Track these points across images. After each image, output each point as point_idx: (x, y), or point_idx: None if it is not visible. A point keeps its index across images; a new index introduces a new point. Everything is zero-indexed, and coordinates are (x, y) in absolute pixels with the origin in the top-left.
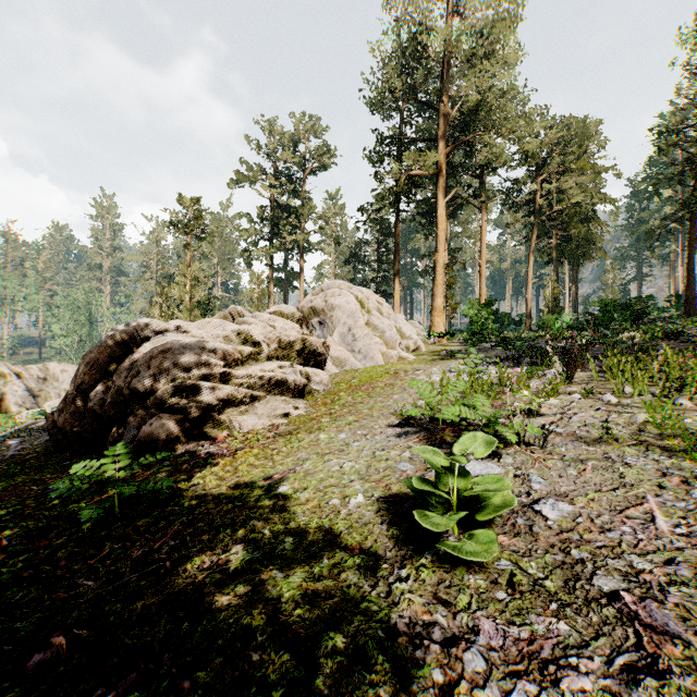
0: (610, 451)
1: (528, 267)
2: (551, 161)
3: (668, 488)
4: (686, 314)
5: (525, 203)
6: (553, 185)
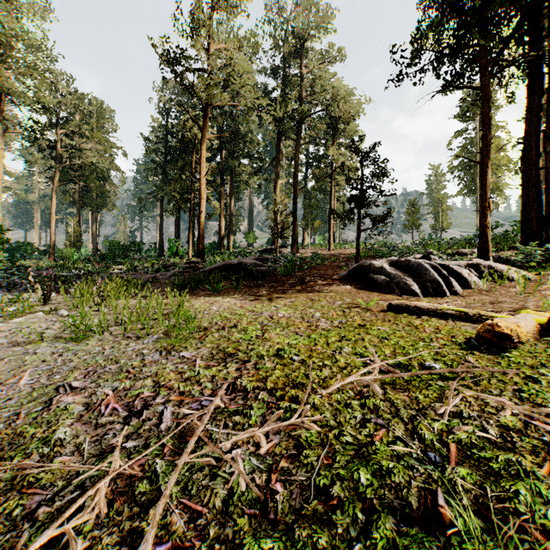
0: (32, 347)
1: (52, 204)
2: (73, 122)
3: (48, 361)
4: (160, 255)
5: (50, 147)
6: (75, 143)
